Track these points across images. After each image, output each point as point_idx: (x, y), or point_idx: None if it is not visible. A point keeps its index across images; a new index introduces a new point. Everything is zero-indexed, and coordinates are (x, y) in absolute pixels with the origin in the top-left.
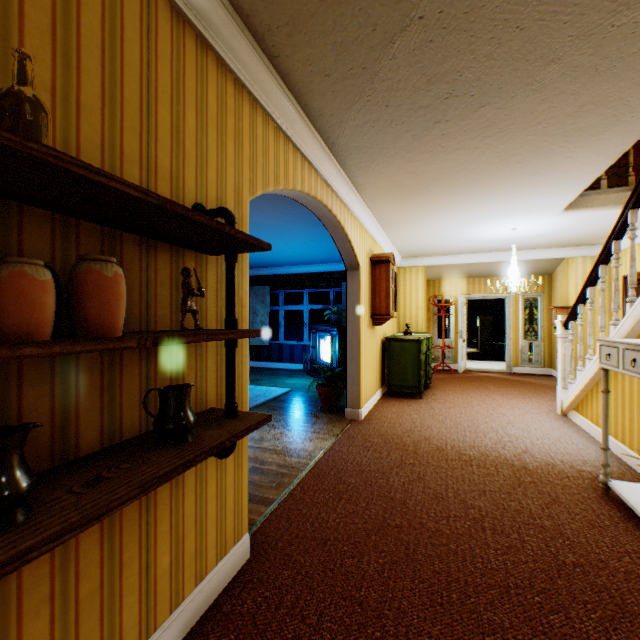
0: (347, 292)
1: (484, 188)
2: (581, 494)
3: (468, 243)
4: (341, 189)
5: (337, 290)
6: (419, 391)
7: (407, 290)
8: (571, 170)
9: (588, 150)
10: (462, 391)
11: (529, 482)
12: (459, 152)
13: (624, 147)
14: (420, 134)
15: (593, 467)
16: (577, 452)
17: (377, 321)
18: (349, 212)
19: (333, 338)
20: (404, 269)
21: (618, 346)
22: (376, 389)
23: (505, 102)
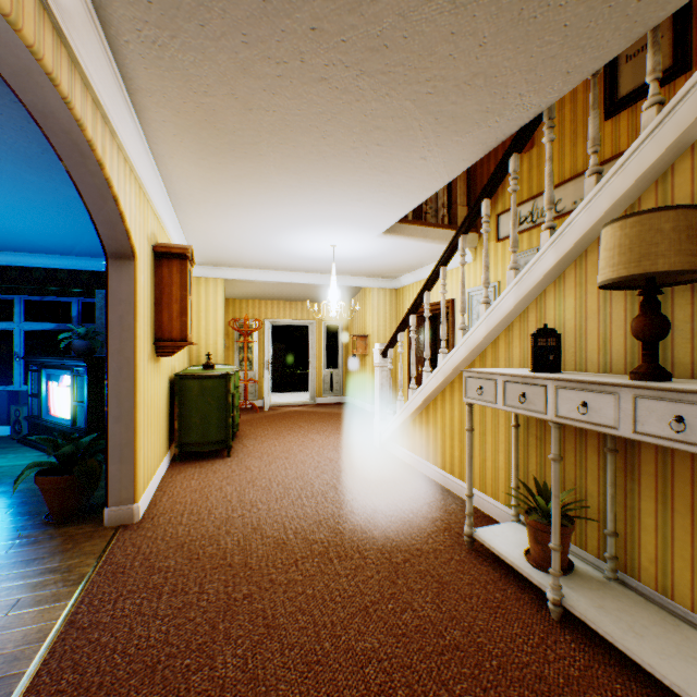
0: (109, 297)
1: (328, 174)
2: (455, 558)
3: (283, 256)
4: (97, 73)
5: (87, 301)
6: (228, 446)
7: (203, 308)
8: (416, 179)
9: (443, 155)
10: (277, 435)
11: (404, 562)
12: (323, 88)
13: (468, 164)
14: (279, 4)
15: (440, 510)
16: (418, 494)
17: (166, 350)
18: (115, 142)
19: (78, 378)
20: (199, 280)
21: (497, 378)
22: (163, 456)
23: (416, 6)
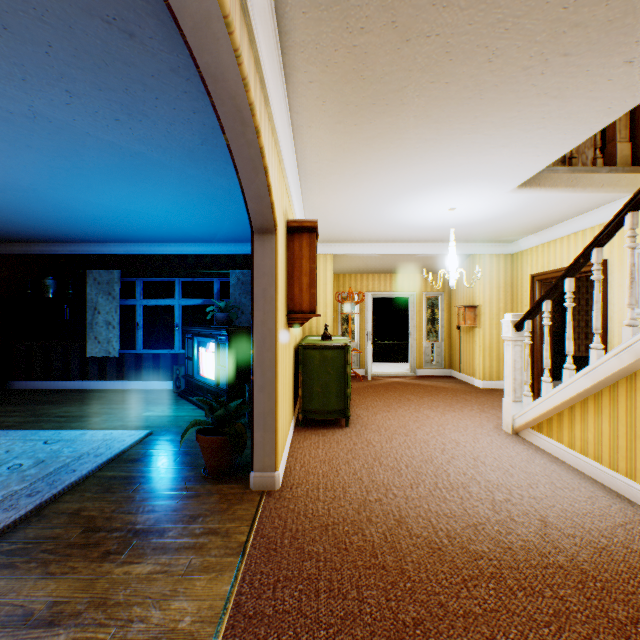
0: (254, 271)
1: (477, 115)
2: None
3: (392, 226)
4: (260, 28)
5: (223, 280)
6: (346, 416)
7: None
8: (601, 99)
9: None
10: (387, 407)
11: (632, 623)
12: None
13: None
14: None
15: None
16: (597, 507)
17: (296, 321)
18: (266, 111)
19: (221, 346)
20: None
21: None
22: (290, 421)
23: None
